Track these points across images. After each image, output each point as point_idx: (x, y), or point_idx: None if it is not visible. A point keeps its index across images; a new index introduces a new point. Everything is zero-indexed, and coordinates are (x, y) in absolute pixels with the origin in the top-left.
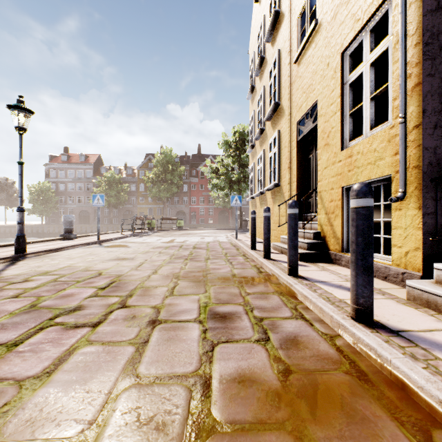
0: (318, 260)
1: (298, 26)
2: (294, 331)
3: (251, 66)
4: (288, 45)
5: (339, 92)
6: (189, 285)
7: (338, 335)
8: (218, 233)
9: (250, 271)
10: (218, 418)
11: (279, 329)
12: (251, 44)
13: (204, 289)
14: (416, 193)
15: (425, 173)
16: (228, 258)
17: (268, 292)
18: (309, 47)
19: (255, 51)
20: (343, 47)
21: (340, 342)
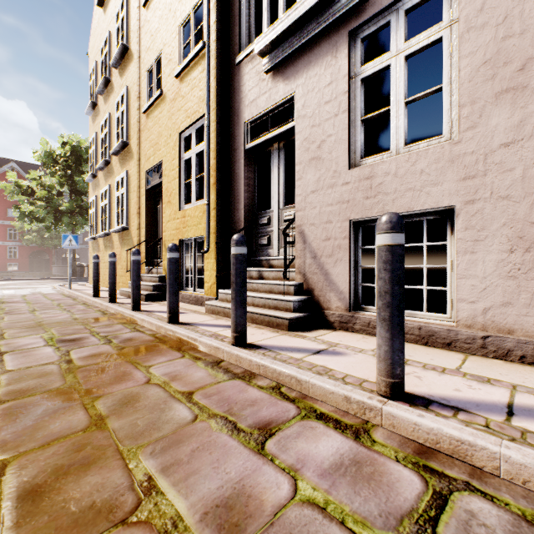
0: (162, 300)
1: (147, 79)
2: (131, 336)
3: (93, 77)
4: (137, 91)
5: (178, 163)
6: (22, 331)
7: (159, 333)
8: (36, 284)
9: (94, 314)
10: (81, 365)
11: (120, 337)
12: (93, 48)
13: (43, 331)
14: (215, 249)
15: (218, 238)
16: (64, 308)
17: (113, 324)
18: (157, 108)
19: (98, 61)
20: (180, 130)
21: (158, 335)
